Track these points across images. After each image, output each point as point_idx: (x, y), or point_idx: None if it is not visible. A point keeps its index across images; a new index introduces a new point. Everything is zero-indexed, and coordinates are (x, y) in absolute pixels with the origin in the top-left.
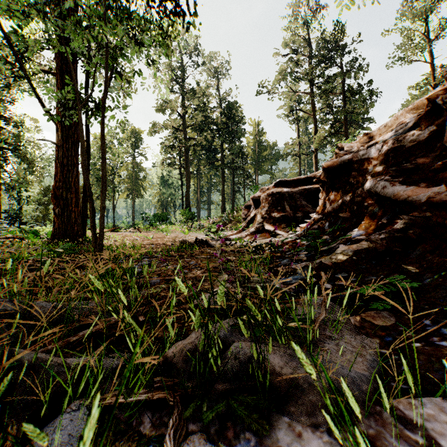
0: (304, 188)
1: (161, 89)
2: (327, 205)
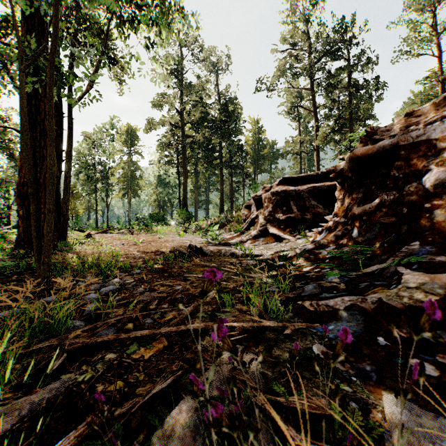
0: (313, 186)
1: (153, 78)
2: (354, 206)
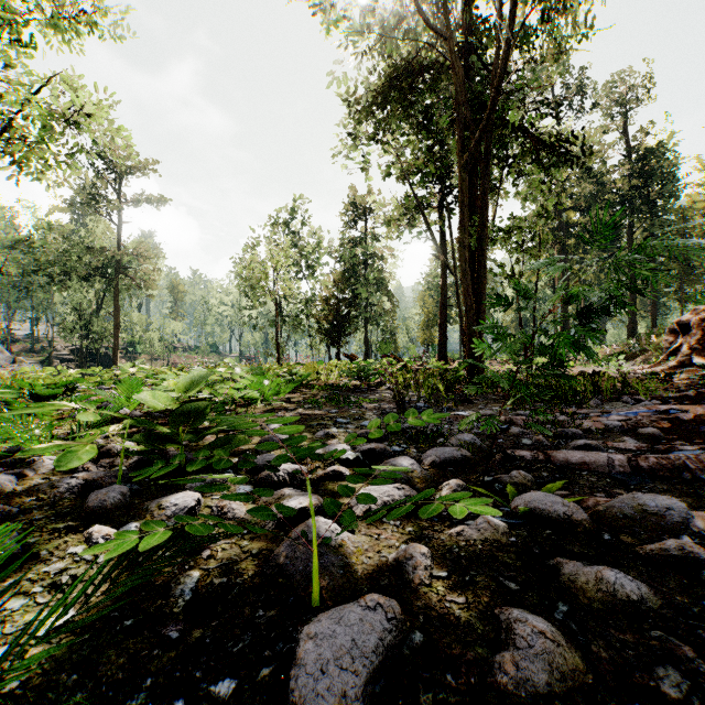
0: None
1: None
2: None
